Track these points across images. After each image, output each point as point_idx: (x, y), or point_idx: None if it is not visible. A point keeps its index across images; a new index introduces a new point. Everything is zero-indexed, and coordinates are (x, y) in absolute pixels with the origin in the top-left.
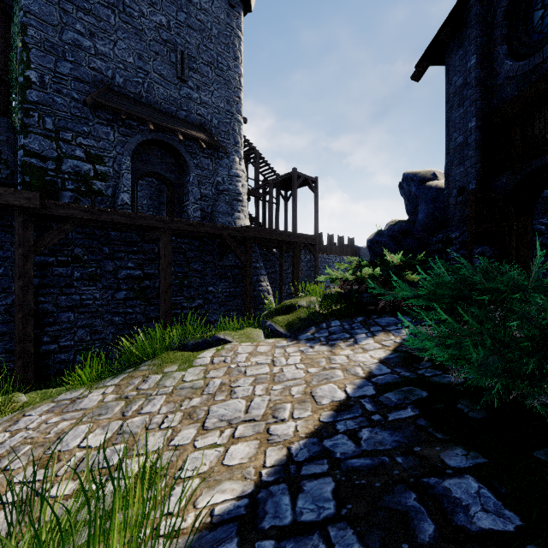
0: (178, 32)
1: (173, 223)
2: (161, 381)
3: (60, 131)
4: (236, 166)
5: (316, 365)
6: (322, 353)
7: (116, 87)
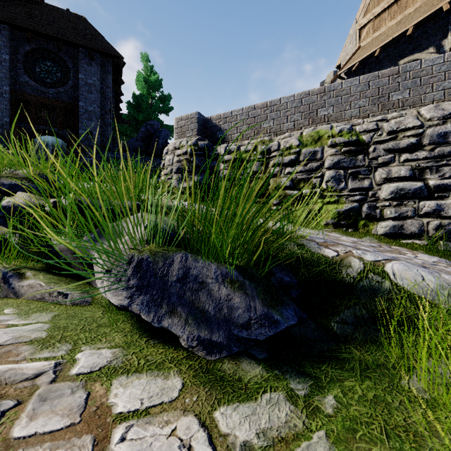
0: None
1: None
2: None
3: None
4: None
5: None
6: None
7: None
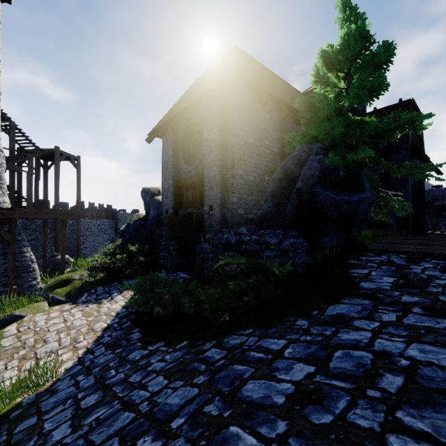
0: None
1: None
2: None
3: None
4: None
5: (92, 316)
6: (94, 308)
7: None
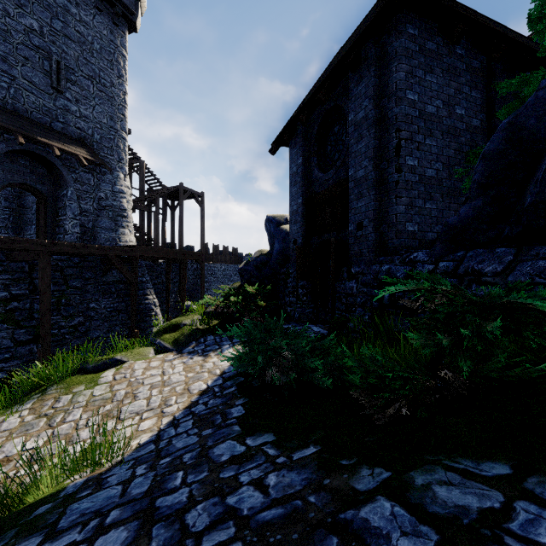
0: (53, 40)
1: (53, 246)
2: (73, 399)
3: None
4: (121, 182)
5: (193, 371)
6: (198, 362)
7: None
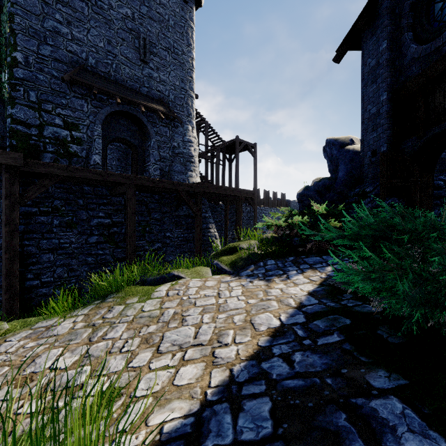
0: (141, 23)
1: (136, 180)
2: (123, 311)
3: (42, 103)
4: (189, 133)
5: (255, 297)
6: (260, 287)
7: (89, 67)
